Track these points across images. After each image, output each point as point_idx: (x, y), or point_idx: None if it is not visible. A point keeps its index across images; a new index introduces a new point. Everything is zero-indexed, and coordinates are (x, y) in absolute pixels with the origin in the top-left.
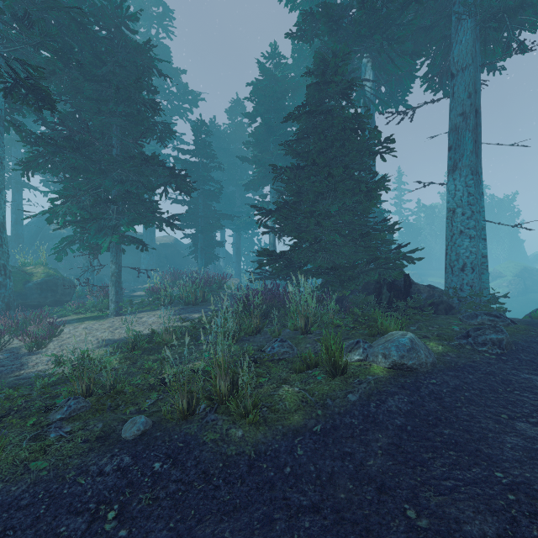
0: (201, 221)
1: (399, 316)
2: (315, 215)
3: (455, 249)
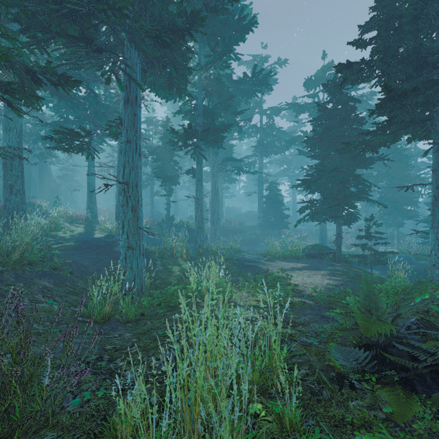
0: None
1: None
2: None
3: None
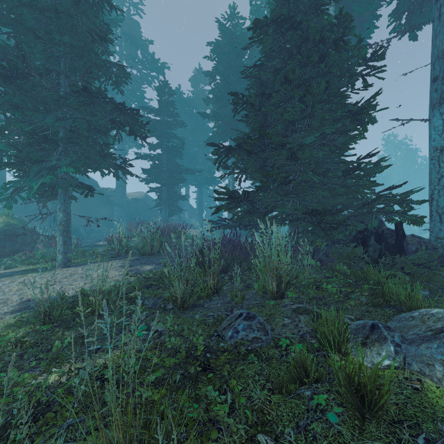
0: (165, 175)
1: (406, 277)
2: (285, 149)
3: (443, 193)
